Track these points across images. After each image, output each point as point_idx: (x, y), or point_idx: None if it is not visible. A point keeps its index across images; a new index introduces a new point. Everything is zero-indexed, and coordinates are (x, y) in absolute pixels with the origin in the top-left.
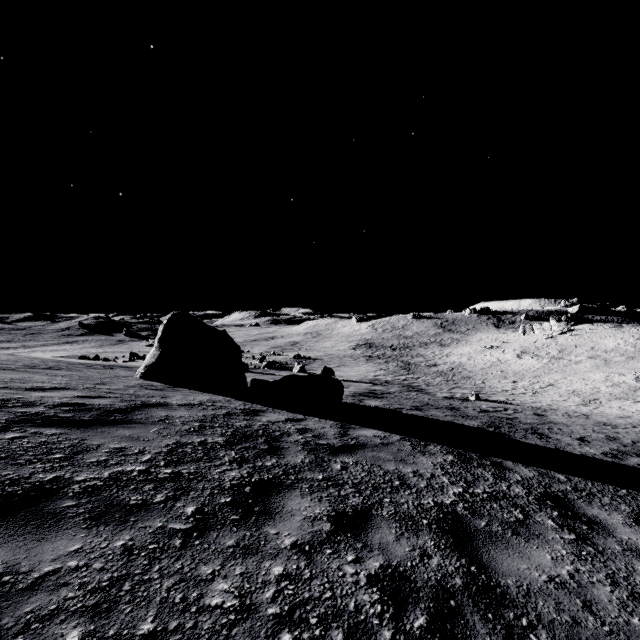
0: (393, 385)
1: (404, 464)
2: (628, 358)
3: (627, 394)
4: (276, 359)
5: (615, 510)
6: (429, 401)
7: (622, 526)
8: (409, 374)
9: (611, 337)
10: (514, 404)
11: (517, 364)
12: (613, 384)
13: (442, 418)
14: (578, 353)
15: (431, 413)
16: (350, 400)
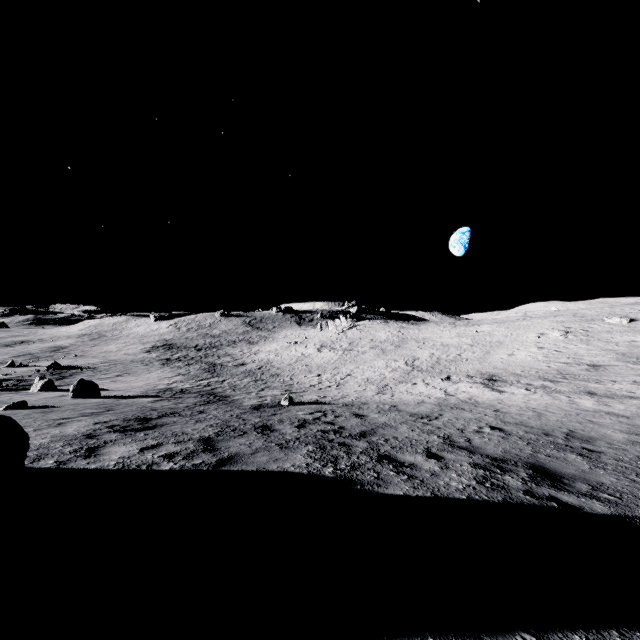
0: (189, 395)
1: None
2: (396, 347)
3: (405, 377)
4: (12, 373)
5: None
6: (232, 419)
7: None
8: (214, 377)
9: (383, 330)
10: (329, 403)
11: (319, 357)
12: (393, 369)
13: (249, 463)
14: (363, 345)
15: (231, 452)
16: (63, 455)
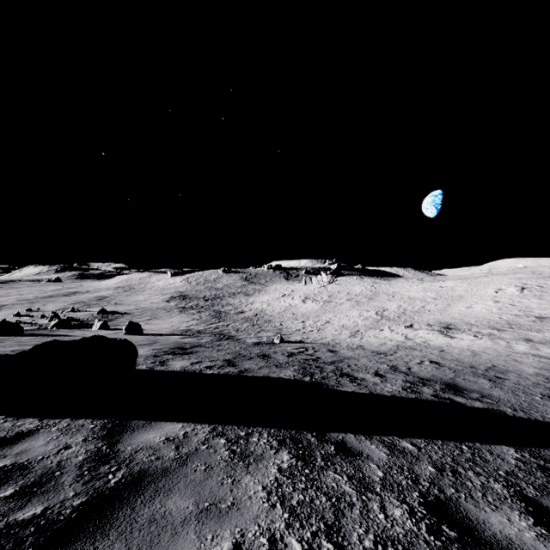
0: (205, 334)
1: (216, 521)
2: (369, 299)
3: (374, 325)
4: (74, 316)
5: (501, 501)
6: (241, 350)
7: (546, 549)
8: (220, 322)
9: (358, 285)
10: (310, 342)
11: (303, 307)
12: (365, 318)
13: (258, 373)
14: (341, 297)
15: (245, 367)
16: (149, 364)
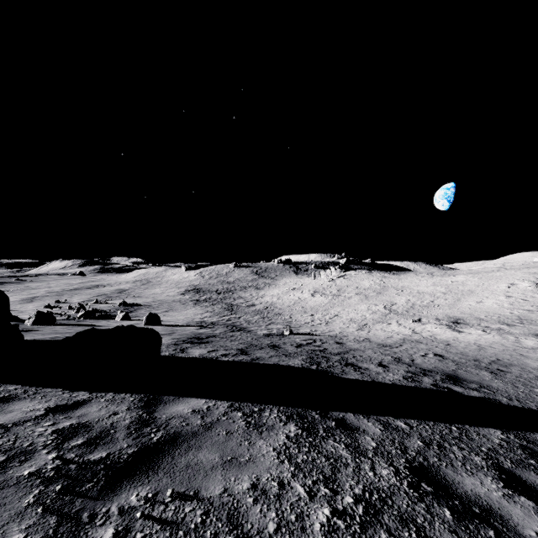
0: (218, 326)
1: (237, 469)
2: (378, 293)
3: (382, 319)
4: (98, 308)
5: (477, 469)
6: (252, 341)
7: (509, 504)
8: (232, 314)
9: (367, 279)
10: (318, 335)
11: (312, 301)
12: (373, 312)
13: (268, 361)
14: (349, 291)
15: (257, 356)
16: (171, 351)
